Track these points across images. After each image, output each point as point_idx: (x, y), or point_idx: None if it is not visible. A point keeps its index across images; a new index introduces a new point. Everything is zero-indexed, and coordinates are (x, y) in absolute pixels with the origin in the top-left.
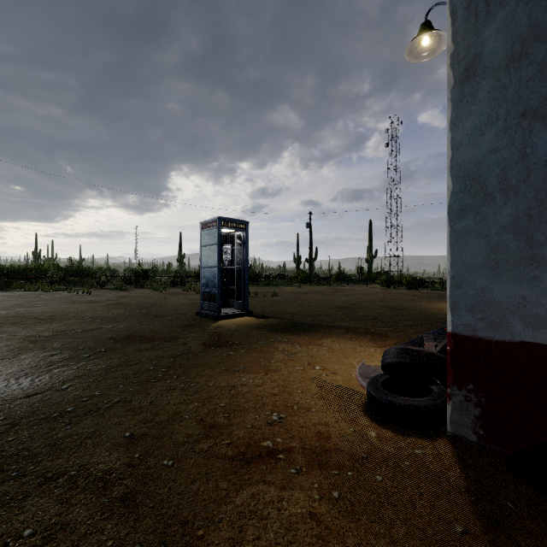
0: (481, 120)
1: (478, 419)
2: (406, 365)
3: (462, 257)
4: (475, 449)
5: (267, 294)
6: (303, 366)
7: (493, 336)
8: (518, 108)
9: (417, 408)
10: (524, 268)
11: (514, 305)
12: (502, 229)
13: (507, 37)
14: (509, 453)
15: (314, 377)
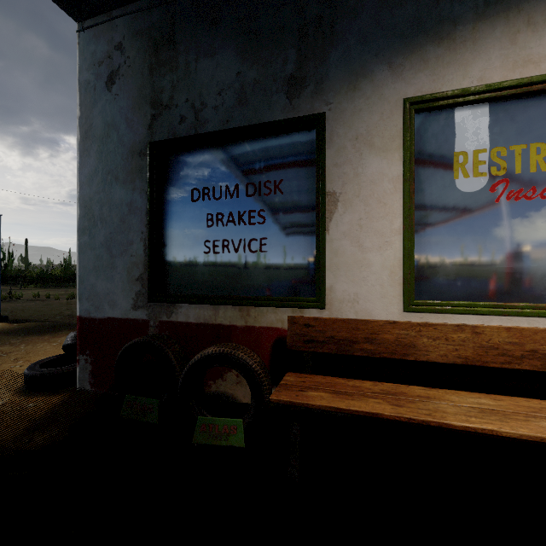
0: (92, 170)
1: (91, 373)
2: (71, 345)
3: (84, 263)
4: (84, 394)
5: (66, 296)
6: (5, 362)
7: (97, 315)
8: (107, 168)
9: (50, 374)
10: (109, 271)
11: (105, 294)
12: (101, 245)
13: (103, 120)
14: (104, 390)
15: (3, 370)
